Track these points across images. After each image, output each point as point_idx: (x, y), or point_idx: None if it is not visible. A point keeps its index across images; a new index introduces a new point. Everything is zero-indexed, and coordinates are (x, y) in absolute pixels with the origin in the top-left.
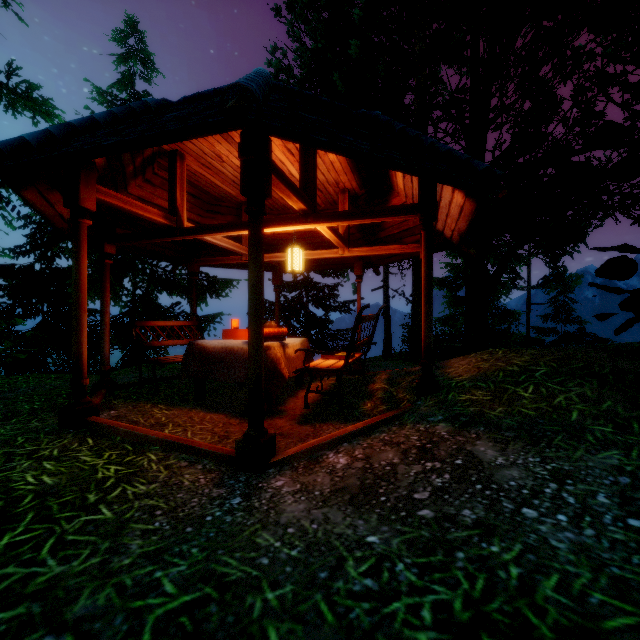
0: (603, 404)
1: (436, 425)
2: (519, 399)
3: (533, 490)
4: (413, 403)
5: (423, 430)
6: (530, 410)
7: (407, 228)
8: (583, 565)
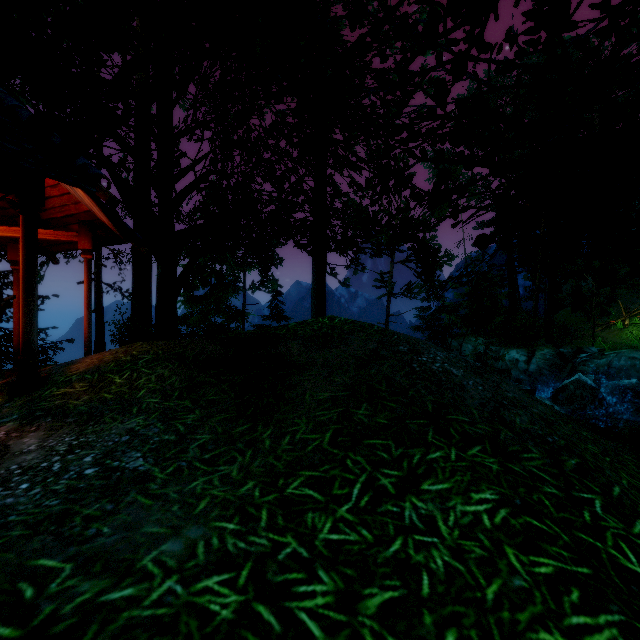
0: (169, 380)
1: (3, 426)
2: (110, 386)
3: (29, 468)
4: None
5: None
6: (112, 394)
7: (71, 214)
8: None
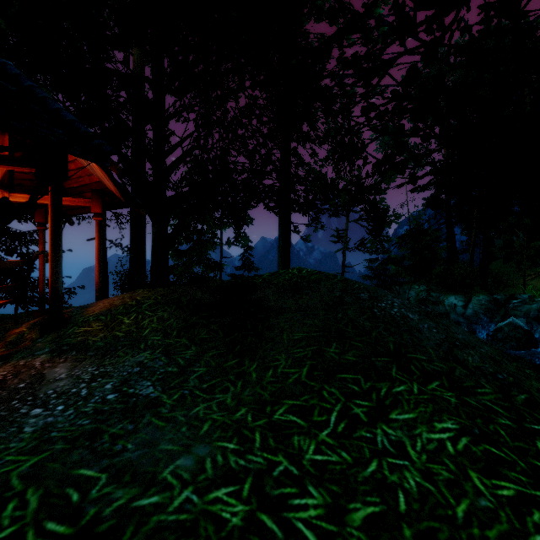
0: (168, 321)
1: (38, 357)
2: (121, 325)
3: (62, 393)
4: (34, 341)
5: (21, 364)
6: (122, 332)
7: (85, 184)
8: (29, 439)
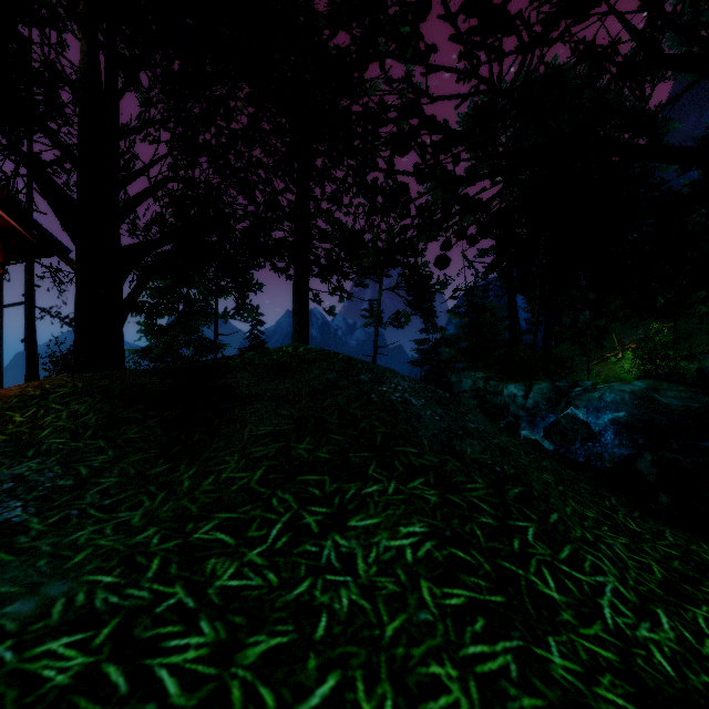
0: (84, 417)
1: None
2: (7, 425)
3: None
4: None
5: None
6: (6, 435)
7: None
8: None
